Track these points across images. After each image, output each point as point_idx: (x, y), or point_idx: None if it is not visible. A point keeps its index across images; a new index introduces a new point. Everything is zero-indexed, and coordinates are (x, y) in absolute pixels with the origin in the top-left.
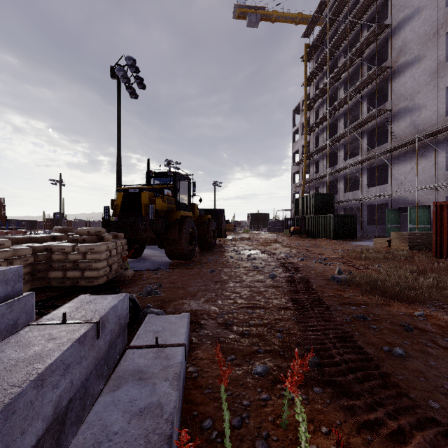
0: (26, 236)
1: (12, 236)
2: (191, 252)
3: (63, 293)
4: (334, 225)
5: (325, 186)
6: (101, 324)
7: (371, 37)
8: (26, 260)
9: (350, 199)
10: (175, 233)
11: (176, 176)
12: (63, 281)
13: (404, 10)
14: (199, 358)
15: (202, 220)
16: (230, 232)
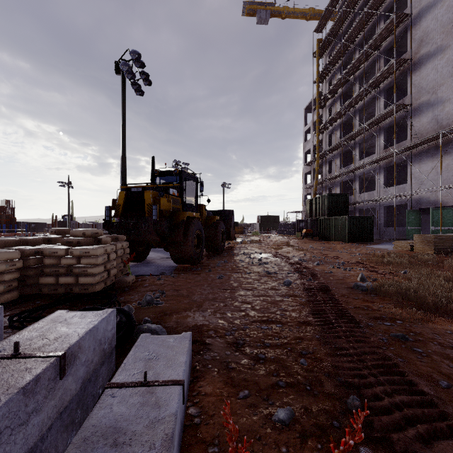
0: (17, 238)
1: (0, 238)
2: (198, 255)
3: (53, 302)
4: (350, 227)
5: (339, 187)
6: (68, 357)
7: (389, 28)
8: (14, 265)
9: (366, 200)
10: (180, 235)
11: (182, 175)
12: (55, 287)
13: None
14: (203, 394)
15: (210, 222)
16: (239, 235)
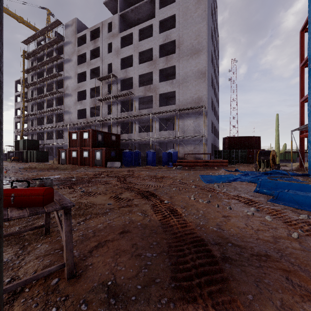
0: None
1: None
2: None
3: None
4: (37, 155)
5: (37, 135)
6: None
7: (56, 75)
8: None
9: (47, 144)
10: None
11: None
12: None
13: (67, 73)
14: None
15: None
16: None
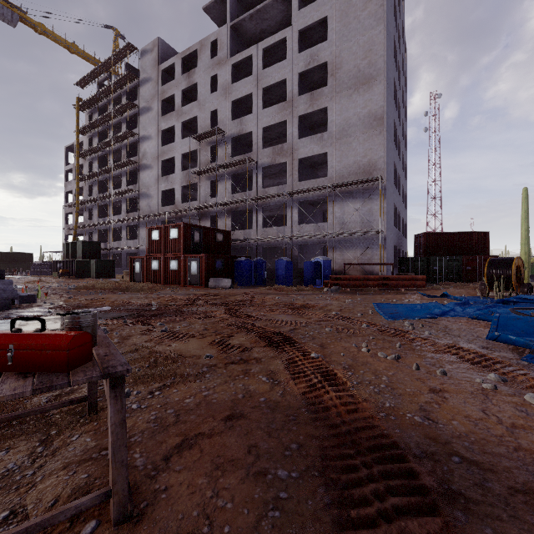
0: None
1: None
2: None
3: None
4: (98, 267)
5: (98, 233)
6: None
7: (127, 134)
8: None
9: (114, 248)
10: None
11: None
12: None
13: (145, 131)
14: None
15: None
16: None
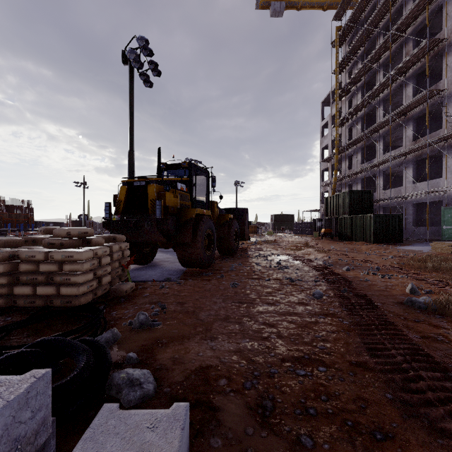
0: None
1: None
2: (209, 258)
3: (25, 319)
4: (375, 226)
5: (360, 183)
6: None
7: (420, 7)
8: None
9: (392, 197)
10: (189, 235)
11: (191, 168)
12: (32, 299)
13: None
14: None
15: (223, 221)
16: (253, 234)
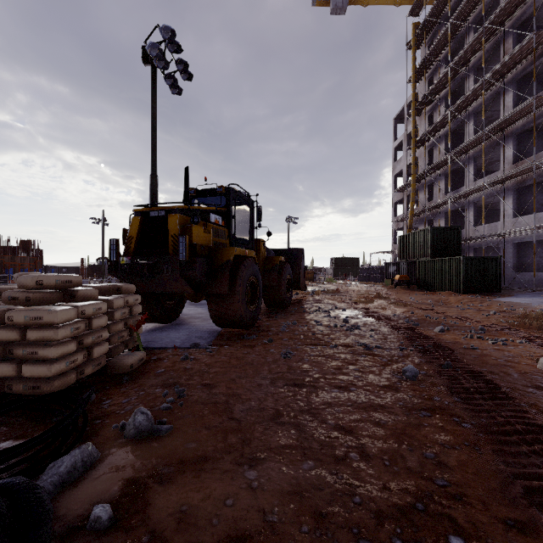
0: None
1: None
2: (252, 315)
3: None
4: (466, 271)
5: (444, 218)
6: None
7: None
8: None
9: (487, 235)
10: (224, 284)
11: (229, 194)
12: None
13: None
14: None
15: (271, 264)
16: (309, 282)
